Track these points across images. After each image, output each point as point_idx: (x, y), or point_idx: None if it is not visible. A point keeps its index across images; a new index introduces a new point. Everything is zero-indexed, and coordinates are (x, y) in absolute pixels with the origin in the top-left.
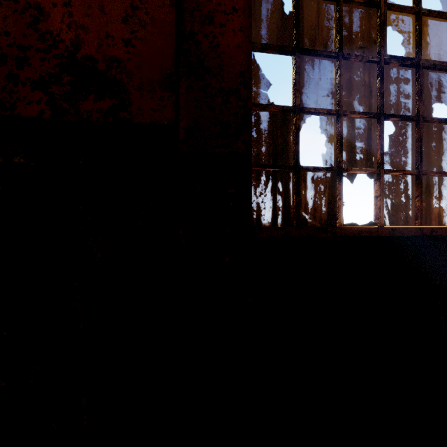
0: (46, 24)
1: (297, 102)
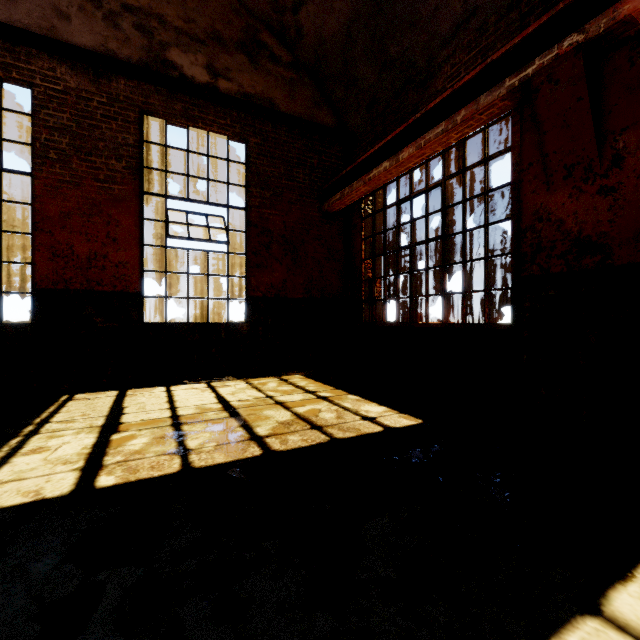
0: (564, 227)
1: None
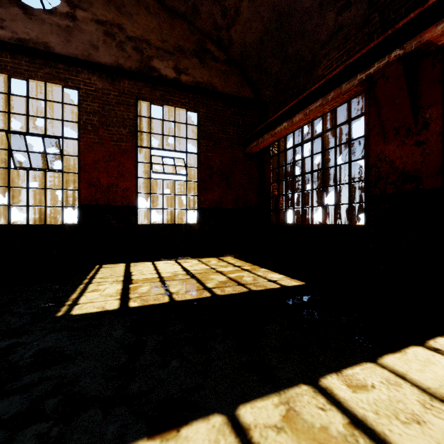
0: (394, 165)
1: None
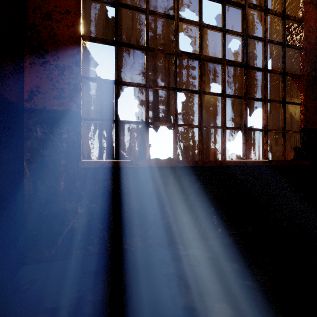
0: None
1: (116, 77)
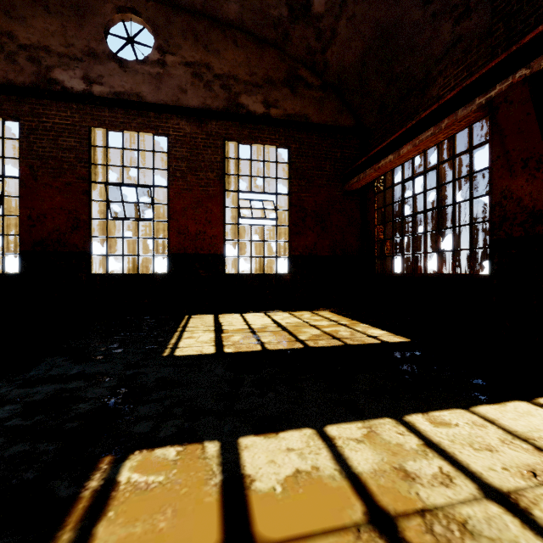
0: (522, 203)
1: None
